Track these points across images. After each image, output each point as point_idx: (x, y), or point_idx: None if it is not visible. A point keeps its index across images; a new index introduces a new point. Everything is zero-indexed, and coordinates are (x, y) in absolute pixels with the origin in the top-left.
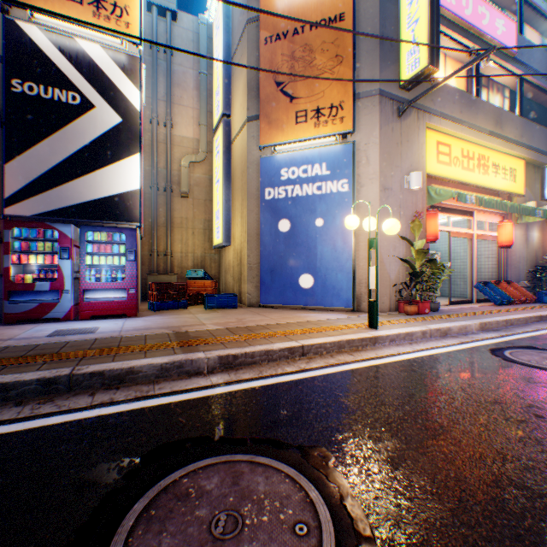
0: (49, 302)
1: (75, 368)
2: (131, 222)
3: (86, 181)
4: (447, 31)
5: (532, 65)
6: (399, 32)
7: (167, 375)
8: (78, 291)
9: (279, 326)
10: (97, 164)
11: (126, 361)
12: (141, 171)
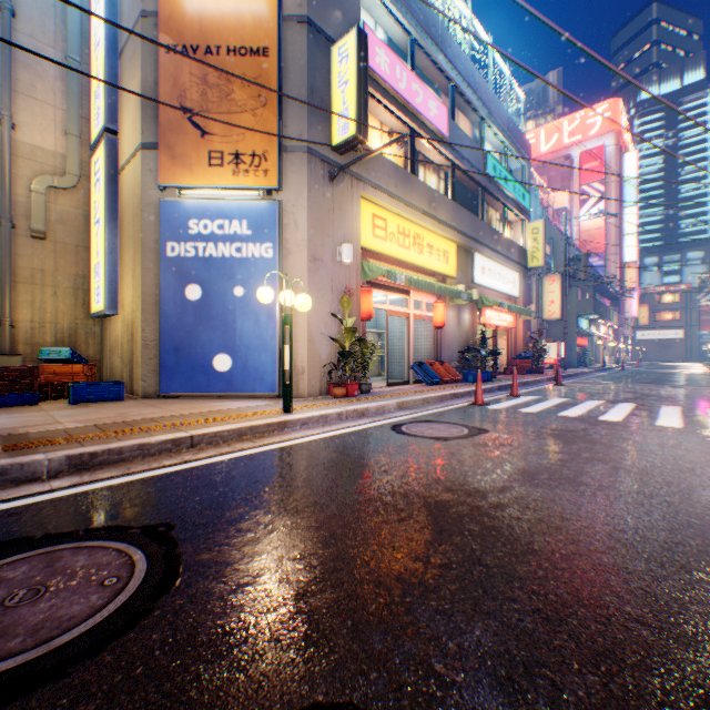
0: None
1: None
2: None
3: None
4: (383, 100)
5: (463, 153)
6: (332, 88)
7: None
8: None
9: (174, 417)
10: None
11: None
12: None
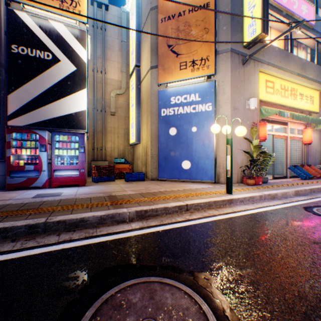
0: (33, 177)
1: (48, 218)
2: (81, 129)
3: (55, 105)
4: (272, 12)
5: None
6: (243, 13)
7: (104, 222)
8: (50, 171)
9: (170, 192)
10: (62, 95)
11: (79, 214)
12: (87, 99)
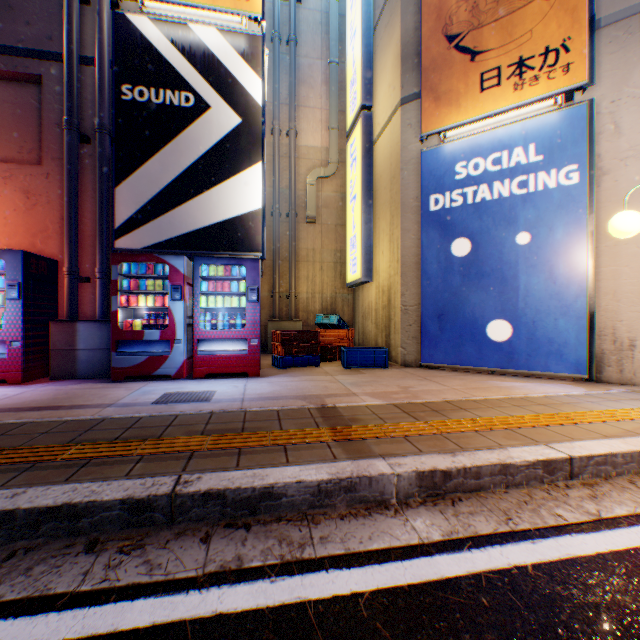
0: (158, 354)
1: (180, 479)
2: (251, 252)
3: (200, 202)
4: None
5: None
6: None
7: (328, 504)
8: (191, 341)
9: (478, 404)
10: (213, 180)
11: (257, 470)
12: (263, 185)
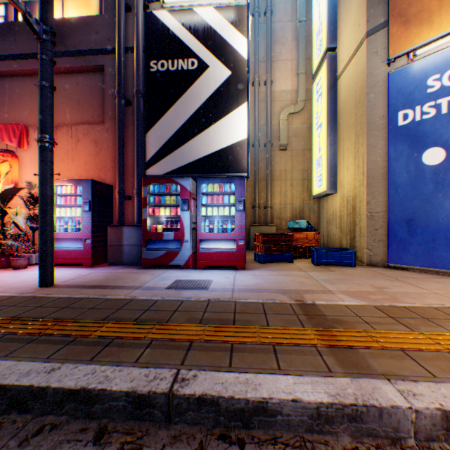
0: (172, 250)
1: (177, 375)
2: (238, 173)
3: (201, 138)
4: None
5: None
6: None
7: (328, 430)
8: (195, 241)
9: None
10: (210, 121)
11: (249, 376)
12: (247, 120)
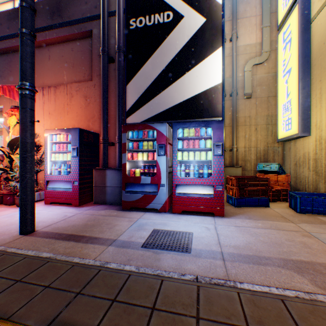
0: (149, 193)
1: None
2: (213, 117)
3: (176, 86)
4: None
5: None
6: None
7: None
8: (170, 184)
9: None
10: (184, 68)
11: None
12: (222, 65)
